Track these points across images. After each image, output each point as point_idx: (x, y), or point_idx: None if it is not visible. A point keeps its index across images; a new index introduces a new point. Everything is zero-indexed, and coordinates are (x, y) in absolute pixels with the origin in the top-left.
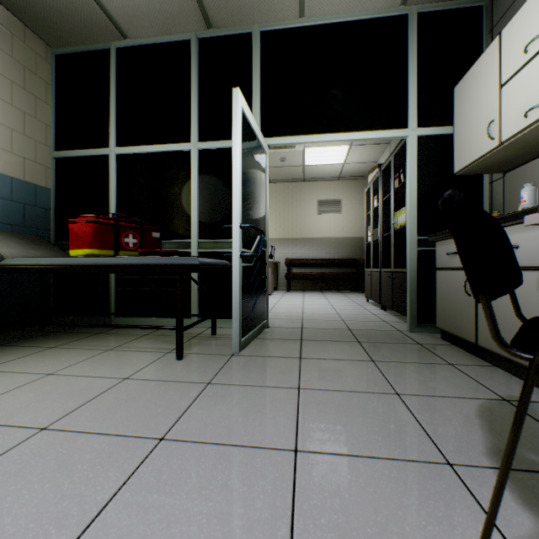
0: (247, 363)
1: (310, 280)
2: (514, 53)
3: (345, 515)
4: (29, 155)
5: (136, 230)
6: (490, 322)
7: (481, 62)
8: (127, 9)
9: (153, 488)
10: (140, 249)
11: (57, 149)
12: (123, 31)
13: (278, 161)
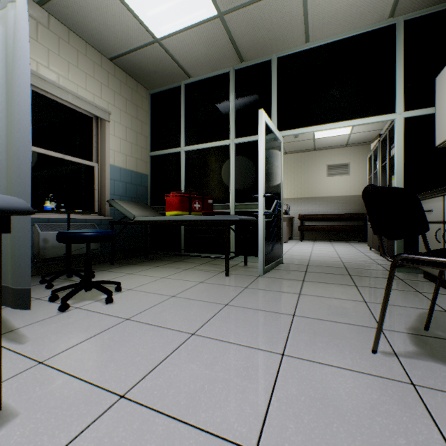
0: (268, 280)
1: (320, 232)
2: None
3: (314, 335)
4: (138, 156)
5: (199, 199)
6: (380, 247)
7: None
8: (192, 63)
9: (227, 317)
10: (203, 211)
11: (151, 150)
12: (189, 74)
13: (292, 137)
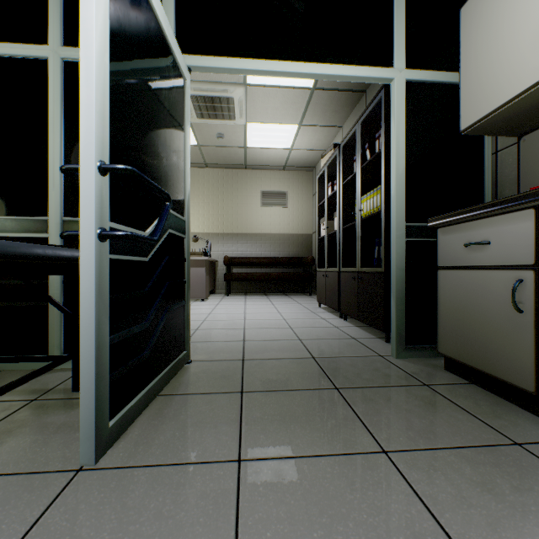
0: (99, 511)
1: (253, 282)
2: None
3: None
4: None
5: None
6: None
7: None
8: None
9: None
10: None
11: None
12: None
13: (214, 138)
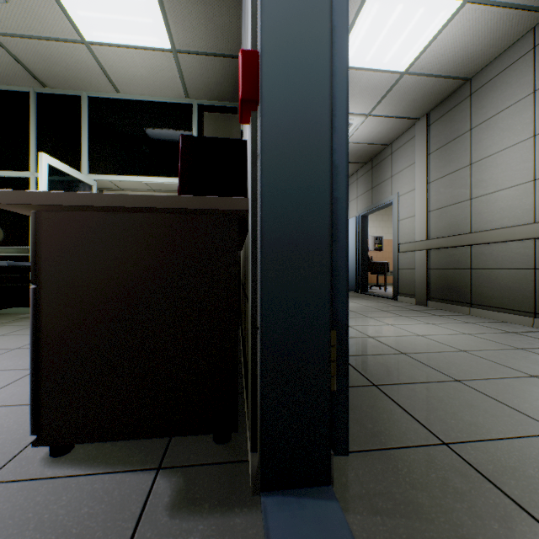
0: None
1: None
2: None
3: (12, 357)
4: None
5: None
6: None
7: None
8: None
9: None
10: None
11: None
12: None
13: None
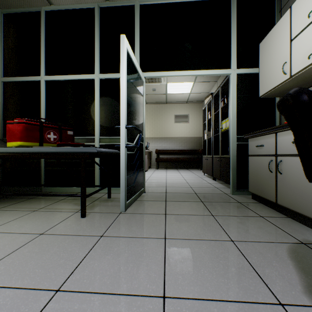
0: (129, 219)
1: (170, 162)
2: (301, 18)
3: None
4: None
5: (55, 129)
6: None
7: (277, 26)
8: None
9: None
10: (57, 142)
11: (5, 76)
12: None
13: (151, 90)
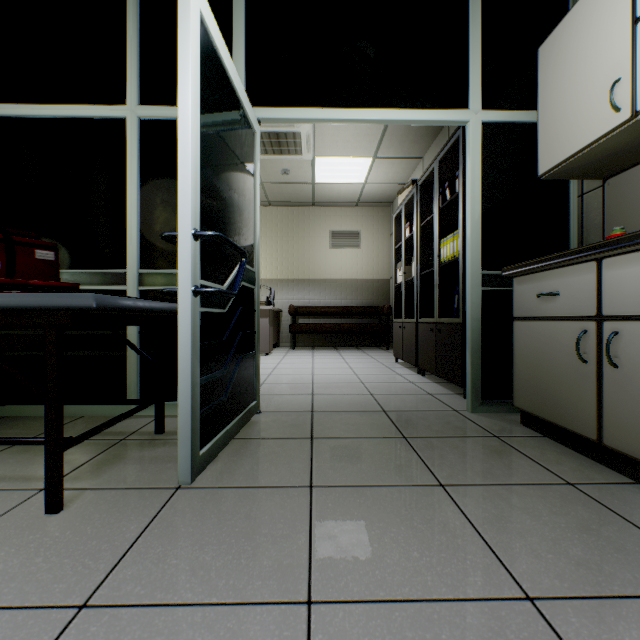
0: (201, 512)
1: (321, 334)
2: None
3: None
4: None
5: None
6: None
7: None
8: None
9: None
10: None
11: None
12: None
13: (279, 174)
